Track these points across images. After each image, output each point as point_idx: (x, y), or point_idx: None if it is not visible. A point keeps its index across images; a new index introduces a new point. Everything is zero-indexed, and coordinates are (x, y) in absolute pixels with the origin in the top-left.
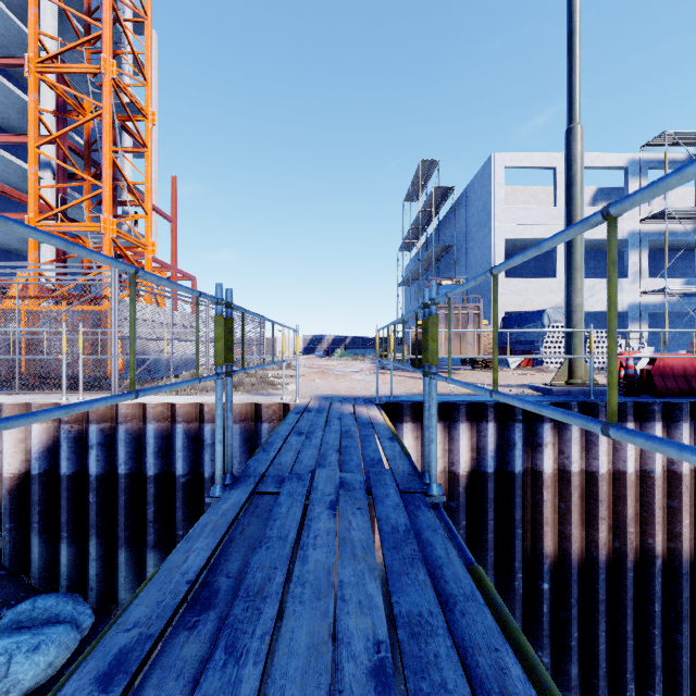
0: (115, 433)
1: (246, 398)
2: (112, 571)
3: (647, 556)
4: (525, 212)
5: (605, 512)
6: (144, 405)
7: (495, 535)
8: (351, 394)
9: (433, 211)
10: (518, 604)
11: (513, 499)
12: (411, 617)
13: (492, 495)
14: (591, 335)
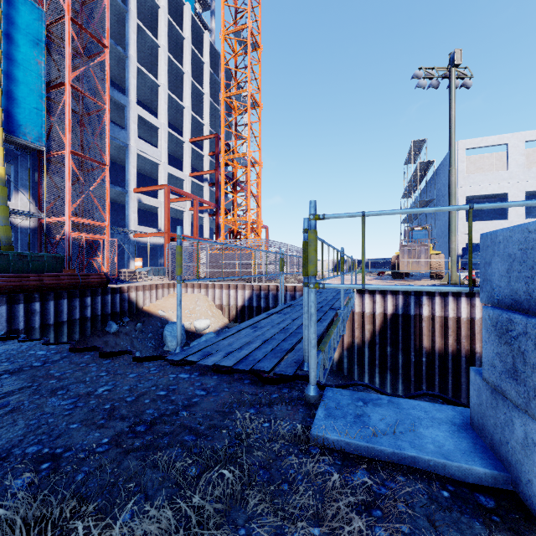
0: (268, 294)
1: None
2: None
3: (472, 353)
4: (481, 177)
5: (451, 333)
6: (277, 285)
7: (402, 338)
8: None
9: (418, 178)
10: (411, 364)
11: (410, 325)
12: (338, 295)
13: (400, 322)
14: (449, 262)
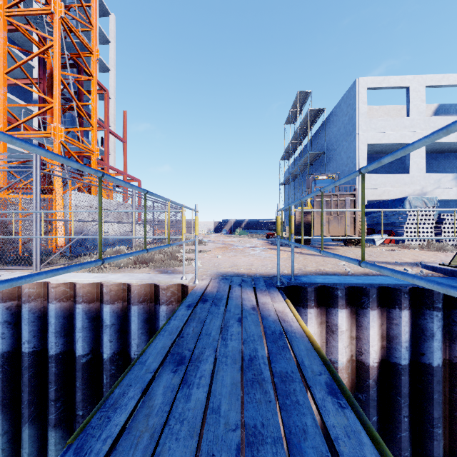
0: (21, 311)
1: (148, 277)
2: (19, 444)
3: None
4: (383, 123)
5: None
6: (47, 284)
7: (409, 433)
8: (250, 271)
9: (308, 127)
10: None
11: (431, 395)
12: None
13: (406, 389)
14: None
